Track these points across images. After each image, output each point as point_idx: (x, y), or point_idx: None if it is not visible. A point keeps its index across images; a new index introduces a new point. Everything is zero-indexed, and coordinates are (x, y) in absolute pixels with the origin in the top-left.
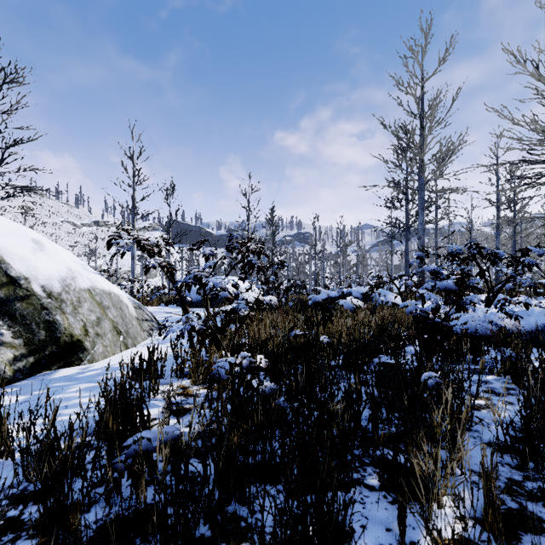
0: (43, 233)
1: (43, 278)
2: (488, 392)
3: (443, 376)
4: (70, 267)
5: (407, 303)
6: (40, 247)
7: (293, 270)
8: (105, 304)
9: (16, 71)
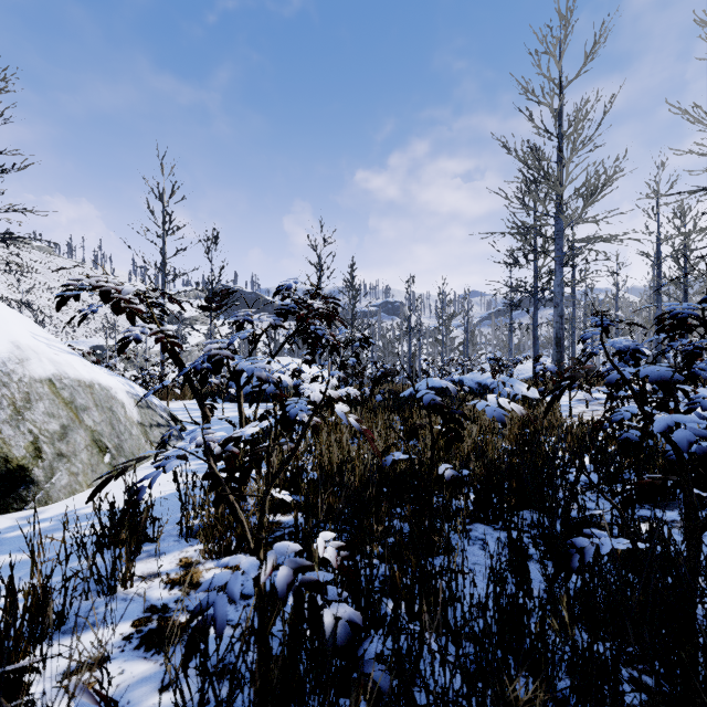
0: (49, 302)
1: None
2: None
3: None
4: (18, 343)
5: (672, 420)
6: None
7: (379, 350)
8: (79, 403)
9: None
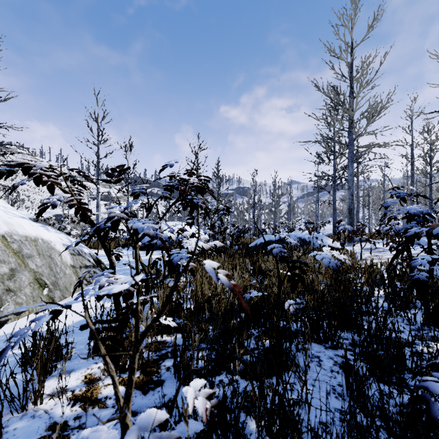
0: (27, 187)
1: None
2: None
3: None
4: None
5: None
6: None
7: (234, 217)
8: (25, 252)
9: None
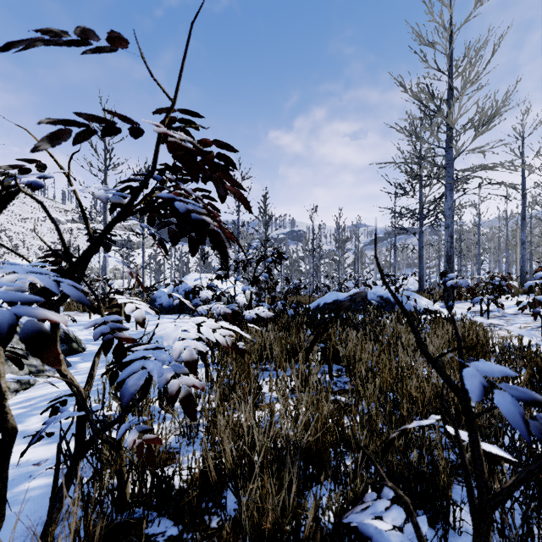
0: (23, 229)
1: None
2: None
3: None
4: None
5: None
6: None
7: (286, 268)
8: None
9: None
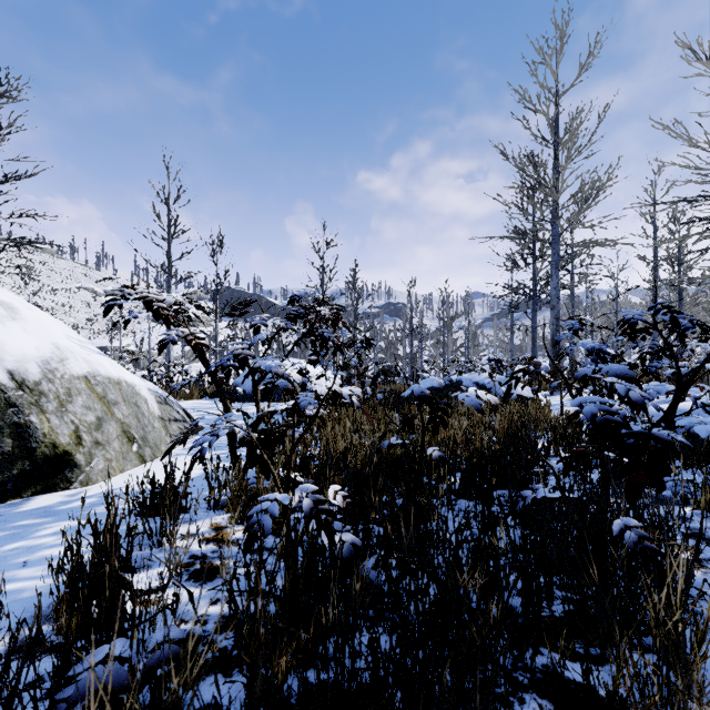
0: (52, 303)
1: (12, 359)
2: (692, 537)
3: (650, 526)
4: (58, 344)
5: (584, 399)
6: (12, 314)
7: (381, 352)
8: (110, 398)
9: (8, 83)
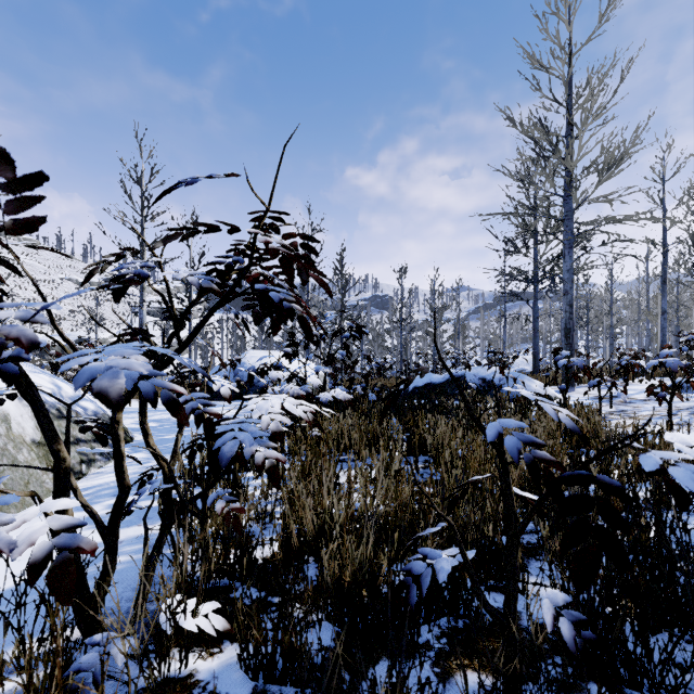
0: (34, 294)
1: None
2: None
3: None
4: None
5: None
6: None
7: (368, 343)
8: None
9: None
